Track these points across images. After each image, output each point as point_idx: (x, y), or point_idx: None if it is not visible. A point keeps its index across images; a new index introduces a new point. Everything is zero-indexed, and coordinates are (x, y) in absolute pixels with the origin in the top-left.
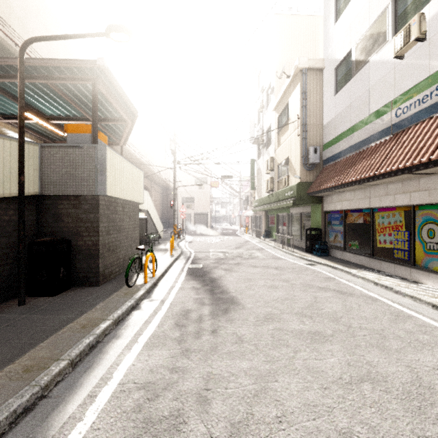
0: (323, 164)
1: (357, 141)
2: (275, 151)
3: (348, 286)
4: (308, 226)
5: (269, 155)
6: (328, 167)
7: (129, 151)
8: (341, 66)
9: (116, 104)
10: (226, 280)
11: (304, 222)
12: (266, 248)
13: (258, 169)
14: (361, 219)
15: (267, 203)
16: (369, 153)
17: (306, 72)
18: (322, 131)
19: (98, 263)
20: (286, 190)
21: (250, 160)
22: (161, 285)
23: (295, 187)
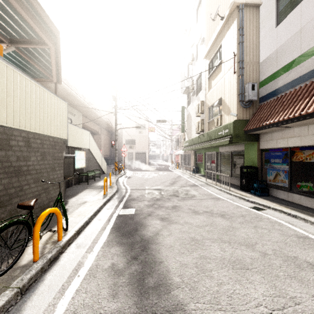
0: (259, 102)
1: (313, 67)
2: (206, 95)
3: None
4: (240, 163)
5: (200, 100)
6: (267, 103)
7: (76, 98)
8: None
9: (18, 6)
10: (163, 243)
11: (235, 159)
12: (199, 184)
13: (188, 114)
14: None
15: (197, 143)
16: None
17: (243, 8)
18: (259, 68)
19: None
20: (220, 129)
21: (181, 107)
22: (63, 261)
23: (231, 124)
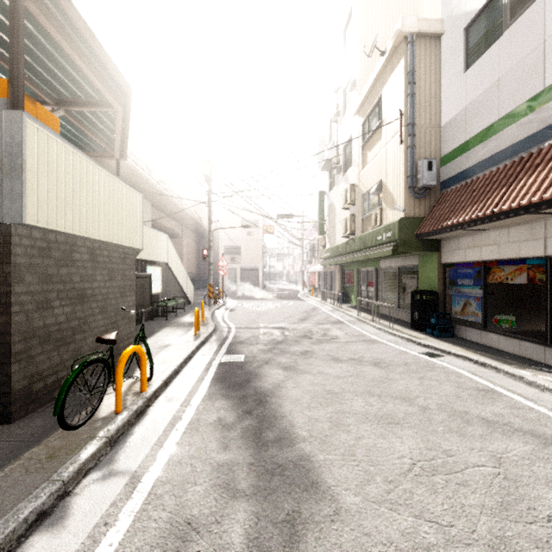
0: (441, 188)
1: (516, 140)
2: (358, 175)
3: (540, 415)
4: (412, 287)
5: (349, 182)
6: (451, 191)
7: (144, 178)
8: (477, 22)
9: (79, 59)
10: (287, 396)
11: (405, 280)
12: (346, 321)
13: (330, 205)
14: (521, 276)
15: (345, 253)
16: (549, 156)
17: (414, 40)
18: (439, 135)
19: (9, 374)
20: (379, 231)
21: (319, 193)
22: (152, 414)
23: (396, 224)
